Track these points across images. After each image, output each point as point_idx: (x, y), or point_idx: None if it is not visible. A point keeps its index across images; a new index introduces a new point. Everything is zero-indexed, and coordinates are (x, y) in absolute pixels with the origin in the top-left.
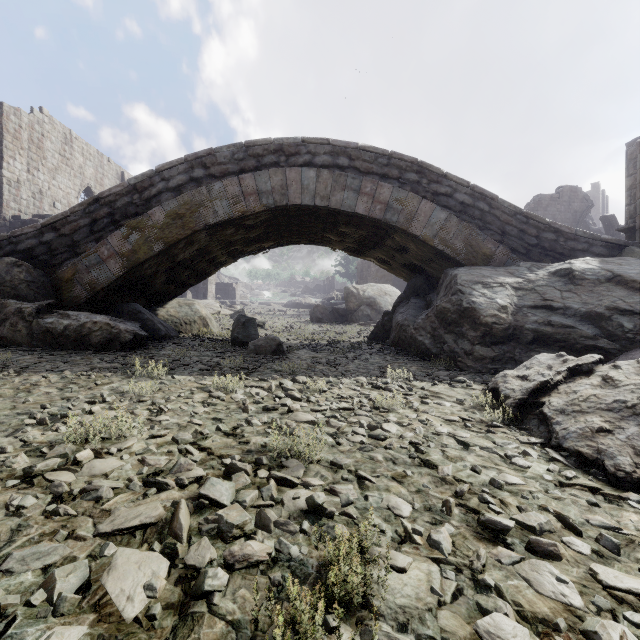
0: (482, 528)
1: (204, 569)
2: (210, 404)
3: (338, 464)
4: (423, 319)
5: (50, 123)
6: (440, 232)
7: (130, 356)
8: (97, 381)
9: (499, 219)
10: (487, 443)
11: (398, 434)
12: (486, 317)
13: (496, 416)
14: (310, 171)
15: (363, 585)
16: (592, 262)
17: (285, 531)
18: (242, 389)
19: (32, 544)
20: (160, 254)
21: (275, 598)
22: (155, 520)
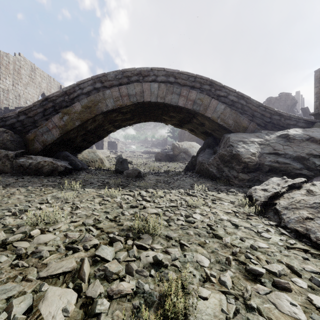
0: (247, 273)
1: (96, 299)
2: (103, 204)
3: (170, 237)
4: (212, 159)
5: (24, 61)
6: (221, 115)
7: (63, 178)
8: (45, 192)
9: (251, 109)
10: (247, 225)
11: (201, 220)
12: (245, 158)
13: (251, 210)
14: (155, 84)
15: (184, 307)
16: (298, 130)
17: (141, 275)
18: (120, 196)
19: (2, 284)
20: (78, 126)
21: (135, 316)
22: (71, 269)
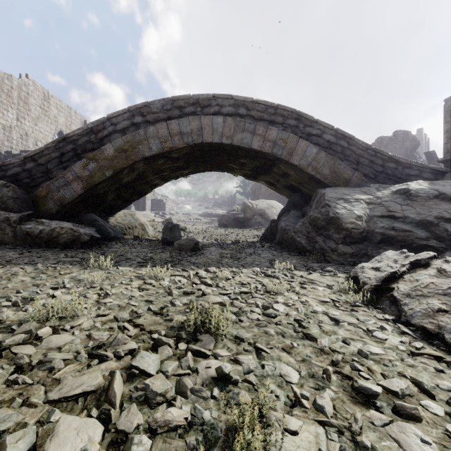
0: (355, 393)
1: (131, 435)
2: (144, 289)
3: (240, 338)
4: (300, 225)
5: (33, 85)
6: (312, 162)
7: (87, 252)
8: (61, 271)
9: (355, 153)
10: (352, 319)
11: (285, 312)
12: (347, 224)
13: (358, 298)
14: (218, 118)
15: (263, 447)
16: (423, 184)
17: (199, 397)
18: (168, 277)
19: None
20: (110, 178)
21: None
22: (95, 388)
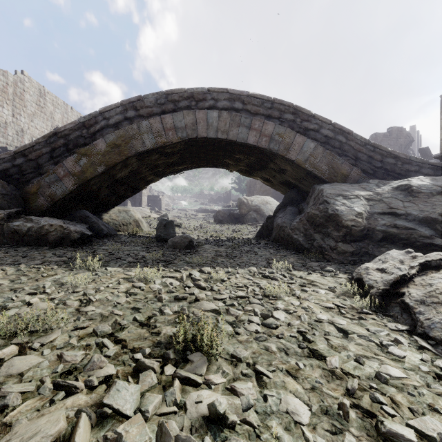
0: (382, 438)
1: None
2: (132, 294)
3: (237, 357)
4: (297, 222)
5: (29, 82)
6: (310, 158)
7: (76, 251)
8: (43, 273)
9: (353, 148)
10: (362, 330)
11: (286, 322)
12: (347, 221)
13: (365, 304)
14: (214, 112)
15: None
16: (425, 180)
17: None
18: (159, 279)
19: None
20: (102, 174)
21: None
22: (52, 439)
